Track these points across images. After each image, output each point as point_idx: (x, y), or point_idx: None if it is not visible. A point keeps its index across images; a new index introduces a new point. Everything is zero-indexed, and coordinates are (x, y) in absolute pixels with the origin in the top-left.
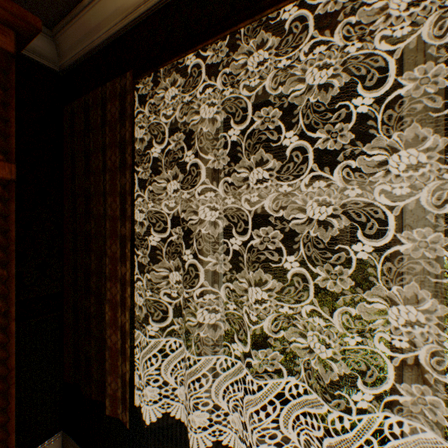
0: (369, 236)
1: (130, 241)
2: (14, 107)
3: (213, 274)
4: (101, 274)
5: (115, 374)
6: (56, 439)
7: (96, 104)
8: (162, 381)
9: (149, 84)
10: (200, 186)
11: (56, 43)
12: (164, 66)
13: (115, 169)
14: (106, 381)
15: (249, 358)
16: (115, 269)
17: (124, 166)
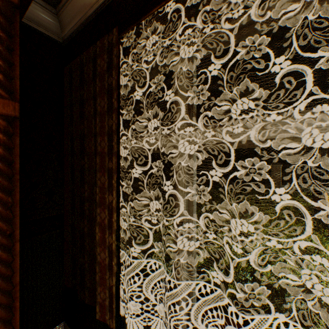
0: (297, 174)
1: (116, 173)
2: (18, 53)
3: (188, 203)
4: (92, 201)
5: (104, 285)
6: (59, 328)
7: (88, 61)
8: (141, 293)
9: (131, 39)
10: (176, 125)
11: (59, 19)
12: (145, 17)
13: (104, 113)
14: (96, 291)
15: (205, 269)
16: (103, 197)
17: (111, 110)
